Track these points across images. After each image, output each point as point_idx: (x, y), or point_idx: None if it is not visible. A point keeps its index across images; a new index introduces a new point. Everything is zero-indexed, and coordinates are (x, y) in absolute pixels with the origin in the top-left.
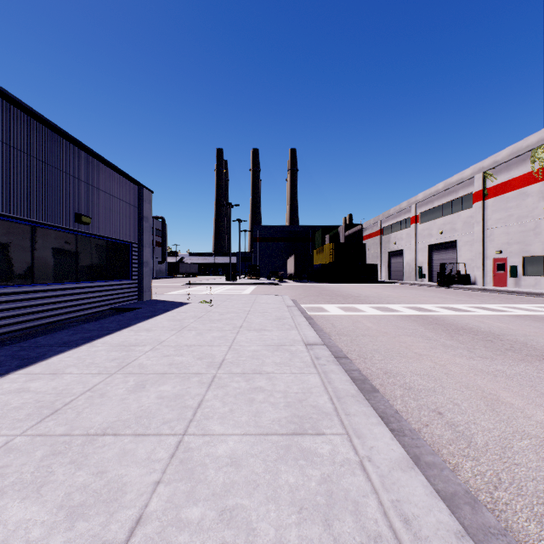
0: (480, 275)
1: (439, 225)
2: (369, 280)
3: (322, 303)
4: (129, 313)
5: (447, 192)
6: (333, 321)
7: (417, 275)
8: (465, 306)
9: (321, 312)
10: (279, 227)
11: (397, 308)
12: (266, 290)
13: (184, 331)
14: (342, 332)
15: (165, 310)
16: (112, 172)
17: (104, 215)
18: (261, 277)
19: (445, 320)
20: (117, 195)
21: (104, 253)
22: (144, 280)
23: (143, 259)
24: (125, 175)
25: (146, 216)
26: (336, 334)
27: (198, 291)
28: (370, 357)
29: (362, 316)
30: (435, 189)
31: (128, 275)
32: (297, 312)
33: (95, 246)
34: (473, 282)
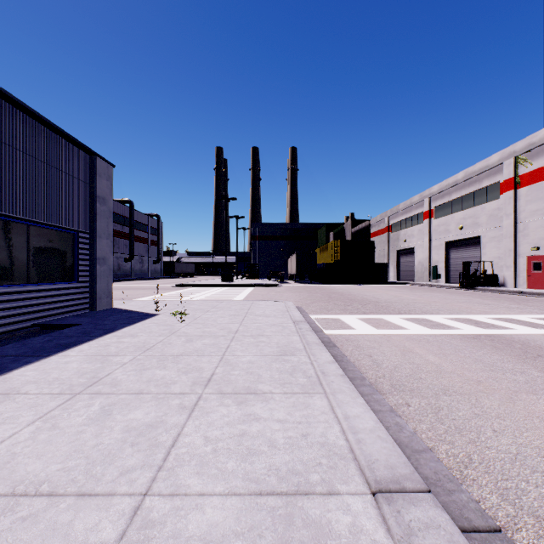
0: (511, 276)
1: (458, 220)
2: (377, 281)
3: (337, 311)
4: (43, 337)
5: (468, 182)
6: (369, 350)
7: (431, 276)
8: (532, 317)
9: (342, 329)
10: (279, 224)
11: (444, 322)
12: (265, 292)
13: (77, 401)
14: (399, 382)
15: (106, 330)
16: (38, 126)
17: (21, 186)
18: (260, 277)
19: (542, 346)
20: (49, 161)
21: (22, 244)
22: (98, 282)
23: (96, 254)
24: (62, 133)
25: (102, 196)
26: (391, 388)
27: (185, 294)
28: (541, 506)
29: (407, 338)
30: (453, 180)
31: (73, 276)
32: (312, 335)
33: (3, 233)
34: (500, 283)
